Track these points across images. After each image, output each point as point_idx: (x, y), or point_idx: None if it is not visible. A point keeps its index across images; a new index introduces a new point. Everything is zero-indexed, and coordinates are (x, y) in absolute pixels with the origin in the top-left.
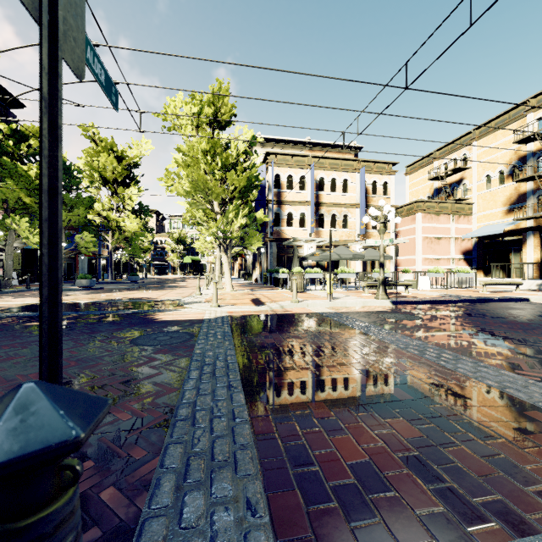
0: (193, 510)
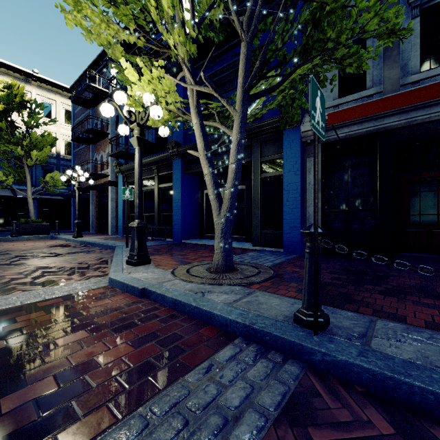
0: (239, 392)
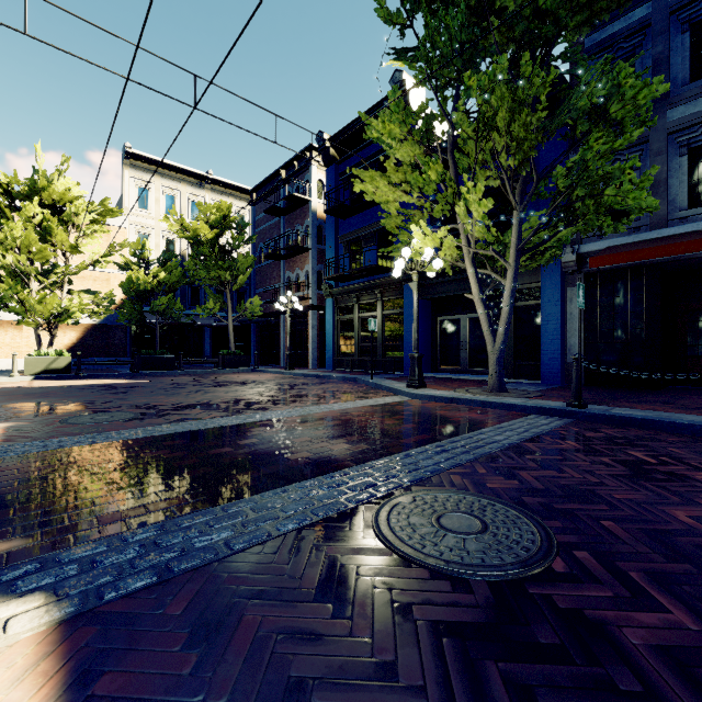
0: (545, 422)
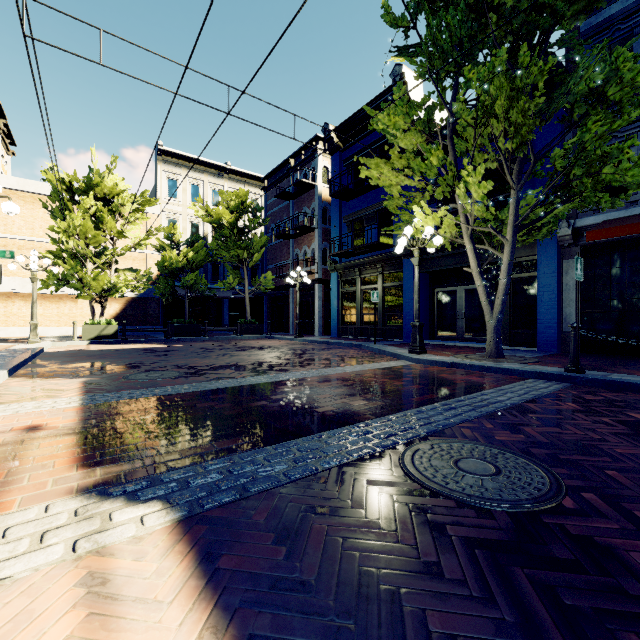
0: (544, 385)
